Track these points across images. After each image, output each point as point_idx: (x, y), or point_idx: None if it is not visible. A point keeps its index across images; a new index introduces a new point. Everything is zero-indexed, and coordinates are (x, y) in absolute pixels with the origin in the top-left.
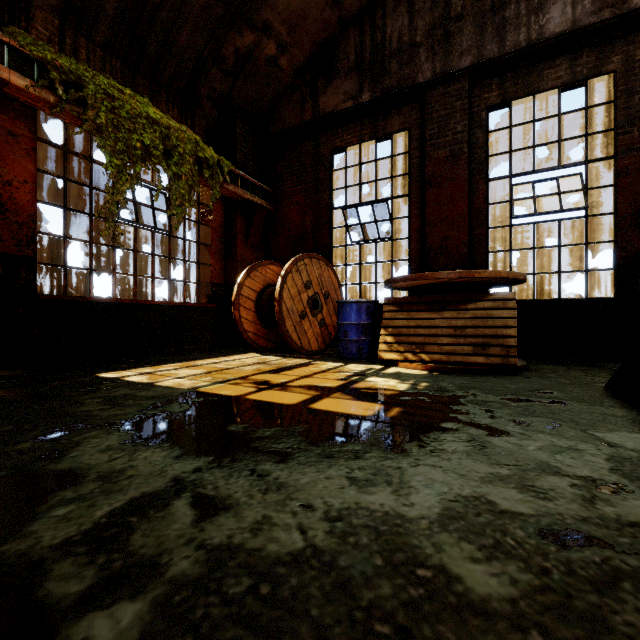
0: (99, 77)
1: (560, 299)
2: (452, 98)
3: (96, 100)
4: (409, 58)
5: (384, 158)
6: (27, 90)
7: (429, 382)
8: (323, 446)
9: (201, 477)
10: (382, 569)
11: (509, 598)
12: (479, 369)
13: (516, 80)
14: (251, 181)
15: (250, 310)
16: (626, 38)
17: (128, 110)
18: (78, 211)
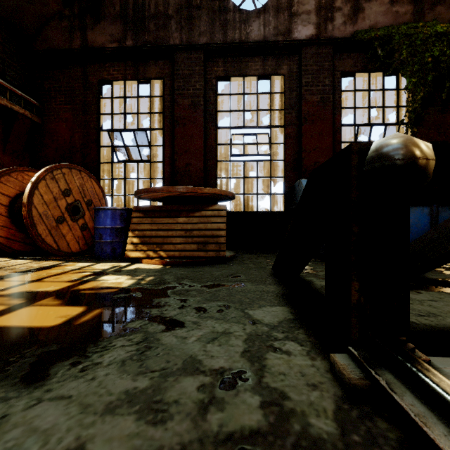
0: None
1: (257, 211)
2: (193, 63)
3: None
4: (163, 24)
5: (144, 97)
6: None
7: (156, 276)
8: None
9: None
10: None
11: None
12: (201, 261)
13: (233, 64)
14: (9, 88)
15: (0, 214)
16: (289, 57)
17: None
18: None
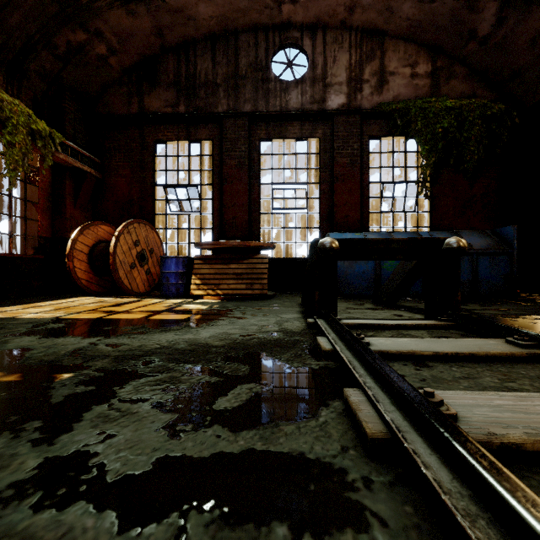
0: None
1: (296, 258)
2: (239, 128)
3: None
4: (213, 92)
5: (195, 156)
6: None
7: (220, 305)
8: (161, 329)
9: (104, 341)
10: (188, 346)
11: (223, 344)
12: (249, 297)
13: (275, 127)
14: (81, 152)
15: (83, 261)
16: (324, 122)
17: None
18: None
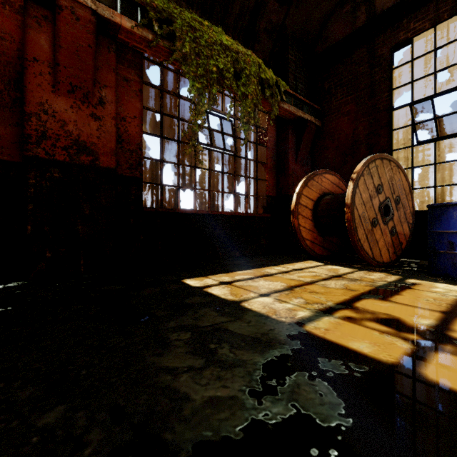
0: (184, 13)
1: None
2: None
3: (182, 32)
4: None
5: None
6: (133, 31)
7: None
8: None
9: None
10: None
11: None
12: None
13: None
14: (302, 99)
15: (307, 218)
16: None
17: (206, 39)
18: (170, 139)
